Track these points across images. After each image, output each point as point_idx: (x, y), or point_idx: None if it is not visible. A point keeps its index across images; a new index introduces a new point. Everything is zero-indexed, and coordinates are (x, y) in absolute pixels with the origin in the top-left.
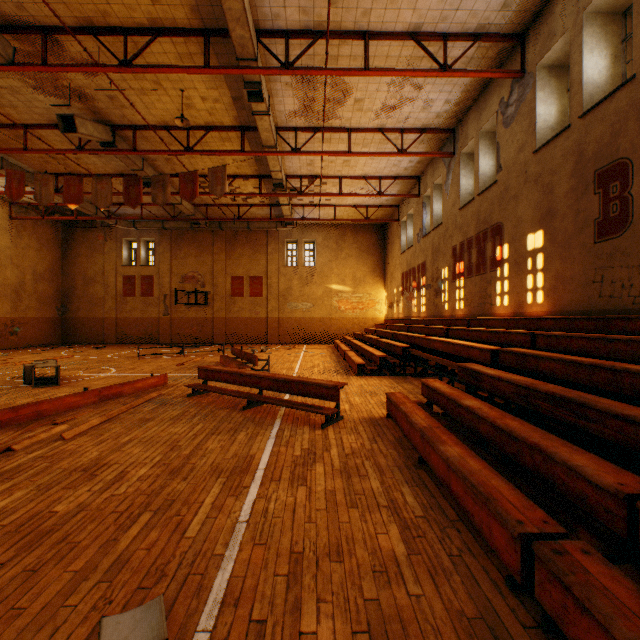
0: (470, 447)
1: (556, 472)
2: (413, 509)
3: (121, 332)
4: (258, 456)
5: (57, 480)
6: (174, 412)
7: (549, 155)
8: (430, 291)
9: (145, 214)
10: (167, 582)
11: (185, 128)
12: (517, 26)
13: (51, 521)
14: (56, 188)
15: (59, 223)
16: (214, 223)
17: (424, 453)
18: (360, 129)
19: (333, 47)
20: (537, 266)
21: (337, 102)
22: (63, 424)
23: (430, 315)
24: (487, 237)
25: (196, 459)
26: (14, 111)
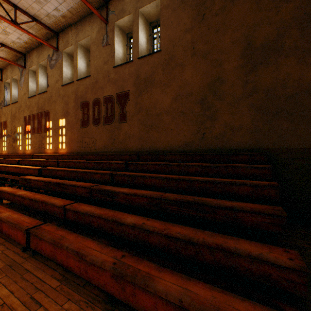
0: (19, 211)
1: (49, 207)
2: None
3: None
4: None
5: None
6: None
7: (67, 89)
8: (10, 138)
9: None
10: None
11: None
12: (55, 28)
13: None
14: None
15: None
16: None
17: None
18: None
19: None
20: (63, 133)
21: None
22: None
23: (10, 152)
24: (43, 116)
25: None
26: None
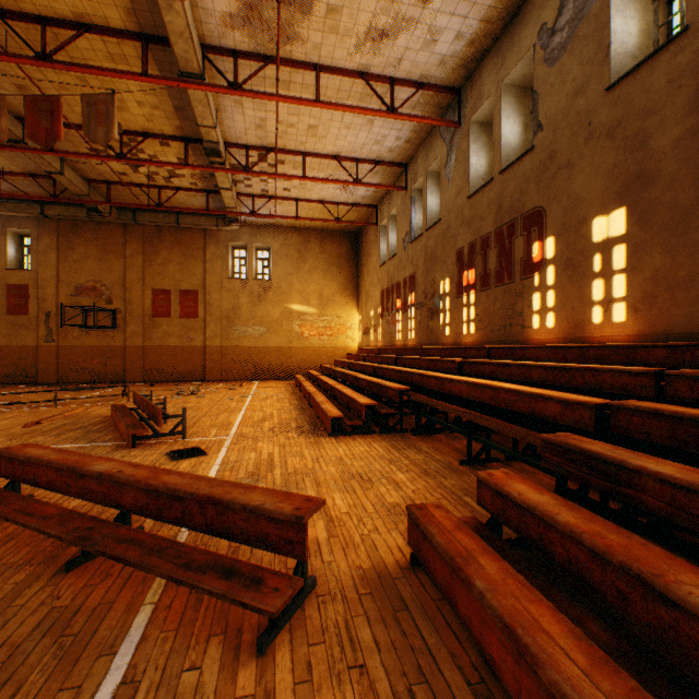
0: None
1: None
2: None
3: None
4: None
5: None
6: None
7: (640, 87)
8: (422, 311)
9: (10, 191)
10: None
11: (36, 19)
12: None
13: None
14: None
15: None
16: (125, 213)
17: None
18: (334, 69)
19: None
20: (614, 265)
21: (300, 7)
22: None
23: (422, 343)
24: (516, 230)
25: None
26: None
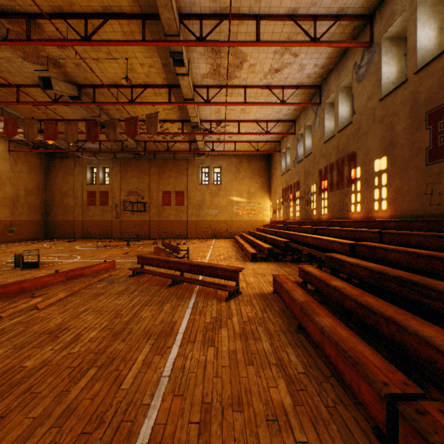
0: (337, 317)
1: (409, 340)
2: (296, 366)
3: (86, 230)
4: (179, 322)
5: (29, 341)
6: (119, 288)
7: (391, 102)
8: (303, 201)
9: (102, 148)
10: (104, 428)
11: (129, 86)
12: (367, 9)
13: (20, 374)
14: (40, 130)
15: (43, 154)
16: (150, 154)
17: (303, 321)
18: (253, 86)
19: (234, 26)
20: (382, 183)
21: (237, 66)
22: (38, 297)
23: (303, 218)
24: (344, 162)
25: (133, 325)
26: (9, 75)
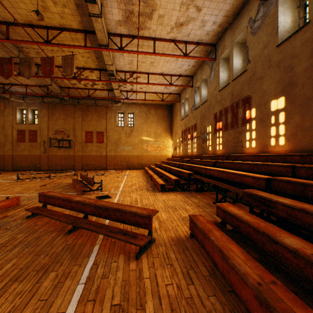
0: None
1: None
2: None
3: (15, 163)
4: None
5: None
6: None
7: (290, 46)
8: (199, 140)
9: (30, 92)
10: None
11: (45, 27)
12: None
13: None
14: None
15: None
16: (74, 100)
17: None
18: (161, 39)
19: None
20: (279, 120)
21: (147, 16)
22: None
23: (199, 153)
24: (239, 105)
25: None
26: None
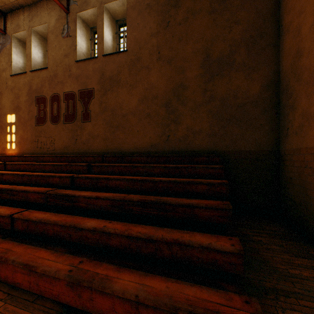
0: None
1: None
2: None
3: None
4: None
5: None
6: None
7: (18, 81)
8: None
9: None
10: None
11: None
12: (1, 7)
13: None
14: None
15: None
16: None
17: None
18: None
19: None
20: (13, 131)
21: None
22: None
23: None
24: None
25: None
26: None
